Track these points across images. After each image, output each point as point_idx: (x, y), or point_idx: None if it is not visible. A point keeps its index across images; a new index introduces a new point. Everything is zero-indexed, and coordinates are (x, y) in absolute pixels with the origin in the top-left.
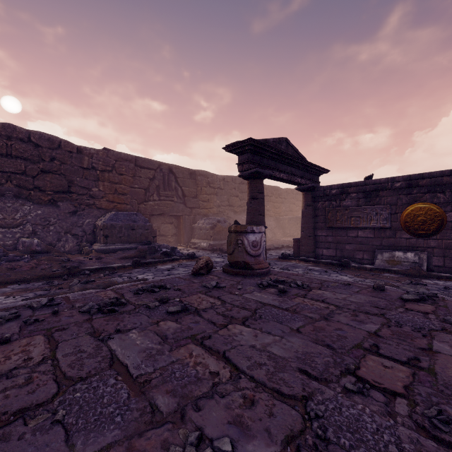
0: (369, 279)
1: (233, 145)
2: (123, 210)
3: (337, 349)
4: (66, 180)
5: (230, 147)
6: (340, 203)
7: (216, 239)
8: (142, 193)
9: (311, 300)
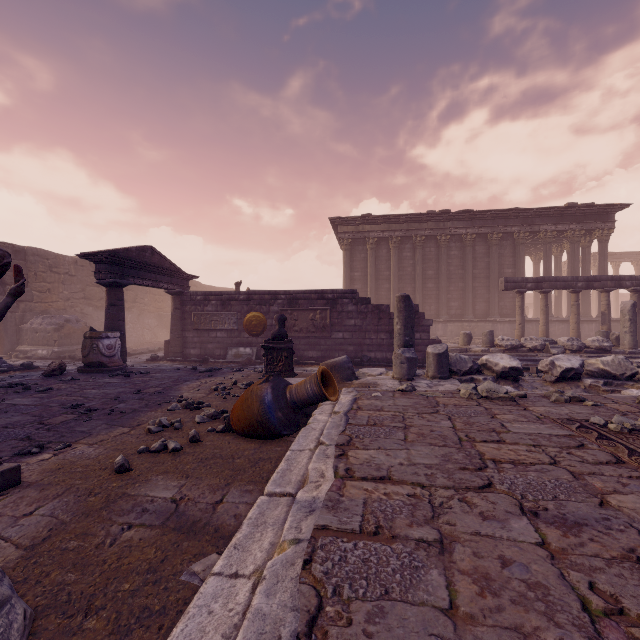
0: None
1: (89, 255)
2: None
3: (140, 388)
4: None
5: (86, 256)
6: (204, 308)
7: (64, 345)
8: None
9: (144, 378)
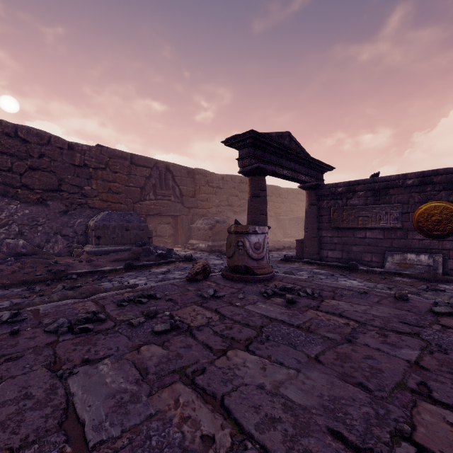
0: (380, 284)
1: (233, 138)
2: (118, 210)
3: (374, 391)
4: (56, 178)
5: (230, 140)
6: (346, 202)
7: (215, 240)
8: (137, 192)
9: (325, 314)
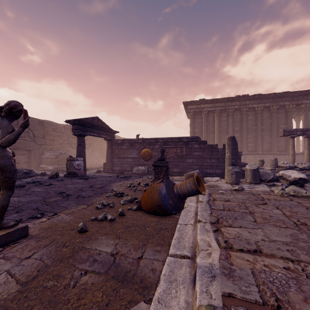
0: None
1: (69, 121)
2: None
3: (92, 185)
4: None
5: (68, 121)
6: (122, 147)
7: (59, 164)
8: None
9: (94, 180)
